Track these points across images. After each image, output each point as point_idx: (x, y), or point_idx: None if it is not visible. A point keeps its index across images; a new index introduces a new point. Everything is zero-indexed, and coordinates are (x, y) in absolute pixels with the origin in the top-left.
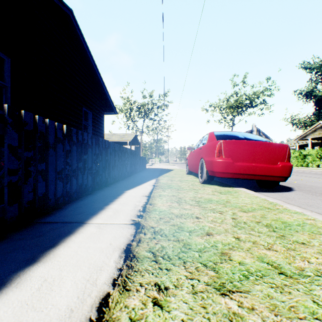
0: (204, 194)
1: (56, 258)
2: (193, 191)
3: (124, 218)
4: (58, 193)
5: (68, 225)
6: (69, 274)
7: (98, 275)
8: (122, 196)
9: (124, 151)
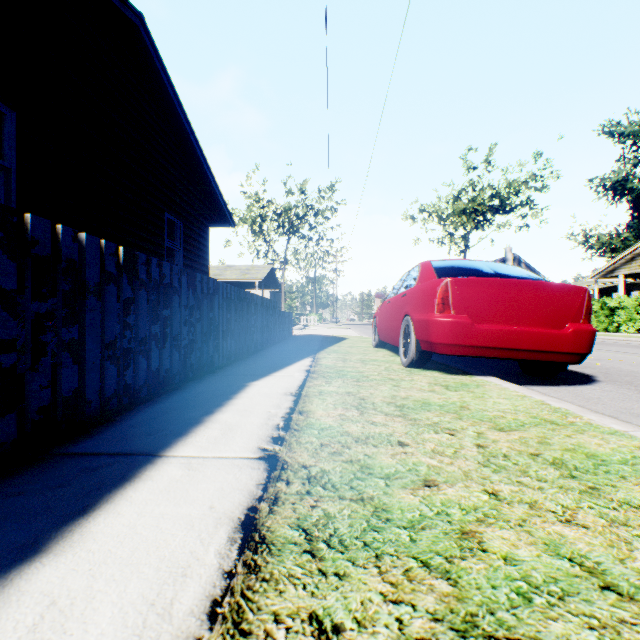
0: (413, 390)
1: (85, 543)
2: (390, 383)
3: (243, 443)
4: (106, 390)
5: (122, 461)
6: (110, 588)
7: (177, 590)
8: (241, 395)
9: (248, 300)
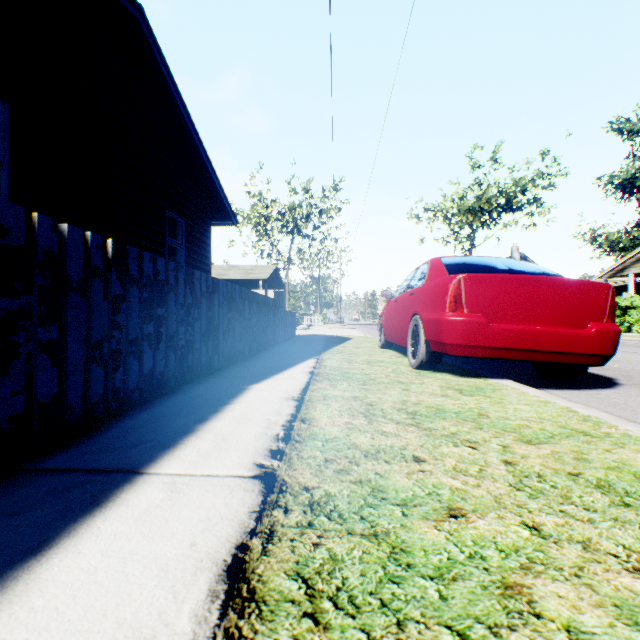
0: (424, 395)
1: (28, 597)
2: (400, 387)
3: (237, 458)
4: (92, 395)
5: (97, 480)
6: None
7: None
8: (239, 400)
9: (250, 299)
